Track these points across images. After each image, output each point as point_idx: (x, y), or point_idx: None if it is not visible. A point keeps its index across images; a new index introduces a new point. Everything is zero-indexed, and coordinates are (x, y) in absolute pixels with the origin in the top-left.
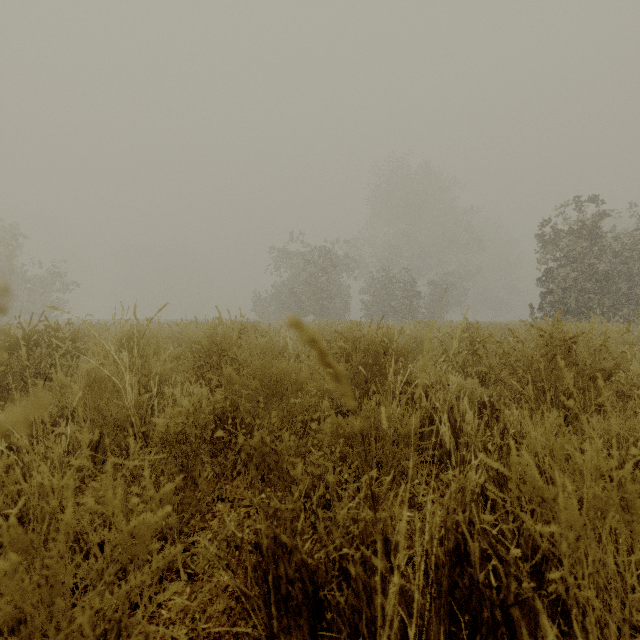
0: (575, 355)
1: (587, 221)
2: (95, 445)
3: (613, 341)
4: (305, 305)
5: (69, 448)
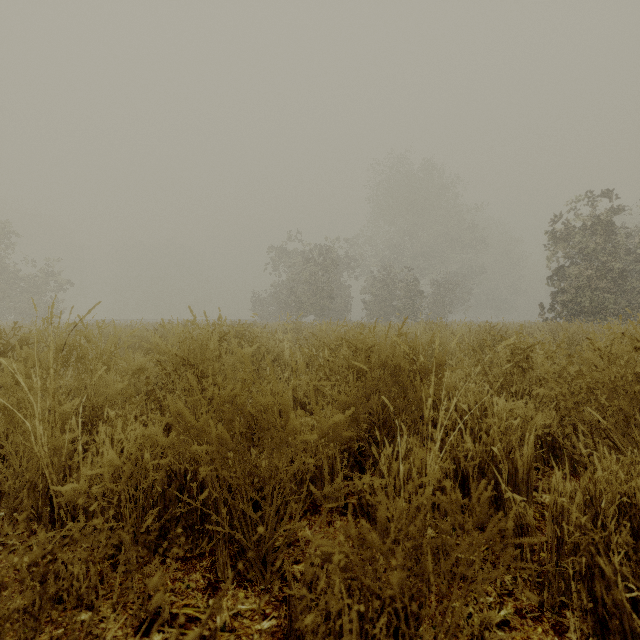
0: None
1: (603, 216)
2: None
3: None
4: (305, 305)
5: None
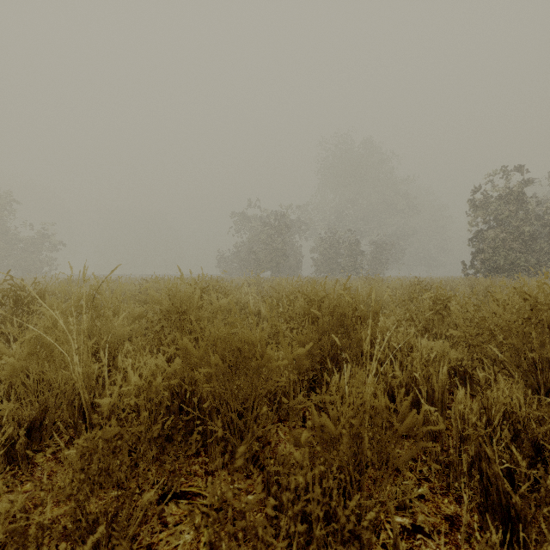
0: None
1: (515, 188)
2: (39, 421)
3: None
4: (263, 262)
5: (3, 430)
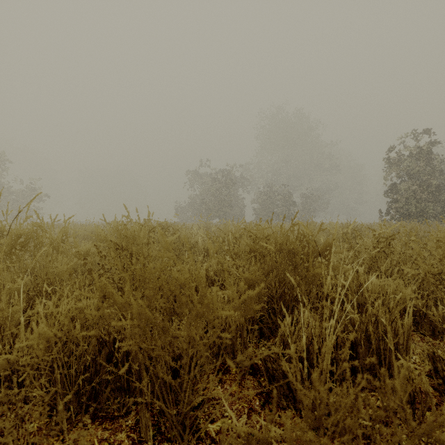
0: None
1: (425, 147)
2: None
3: None
4: (212, 211)
5: None
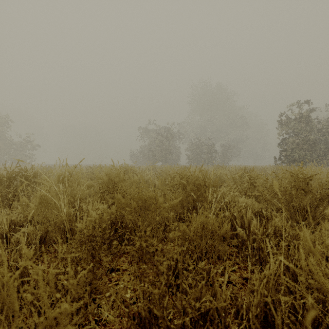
0: (311, 186)
1: (304, 113)
2: (44, 237)
3: (324, 177)
4: (157, 157)
5: (28, 240)
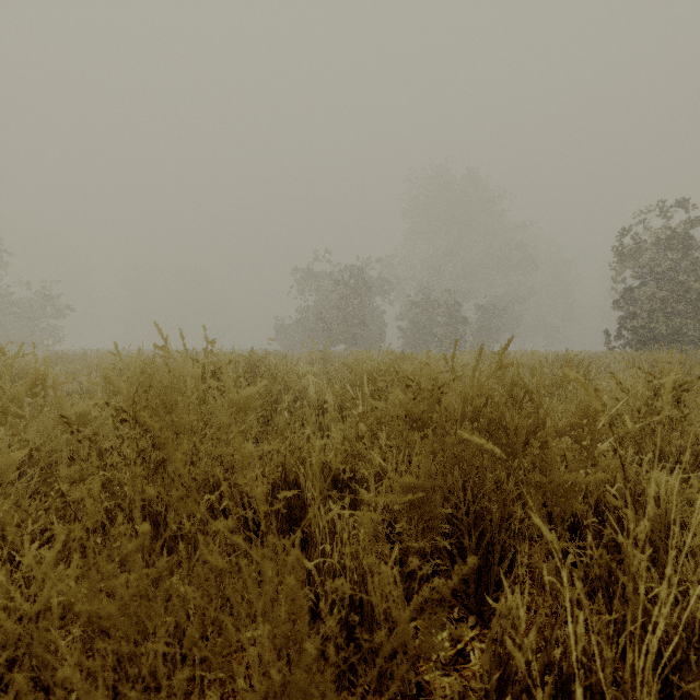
0: None
1: (682, 228)
2: None
3: None
4: (335, 333)
5: None
